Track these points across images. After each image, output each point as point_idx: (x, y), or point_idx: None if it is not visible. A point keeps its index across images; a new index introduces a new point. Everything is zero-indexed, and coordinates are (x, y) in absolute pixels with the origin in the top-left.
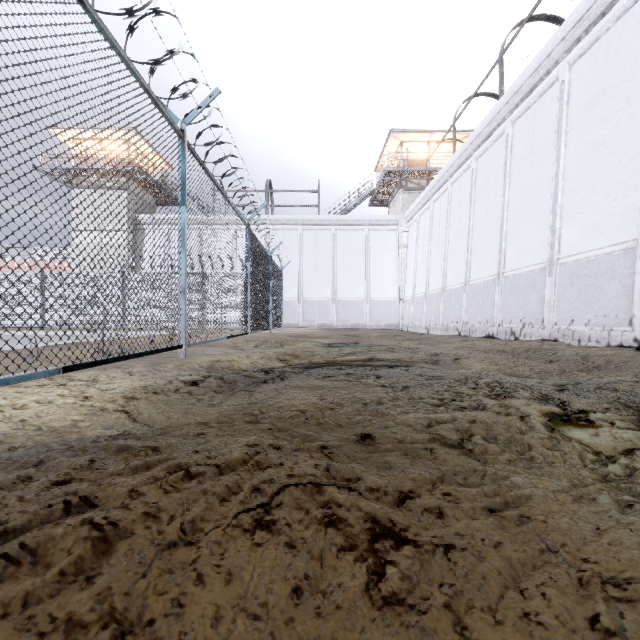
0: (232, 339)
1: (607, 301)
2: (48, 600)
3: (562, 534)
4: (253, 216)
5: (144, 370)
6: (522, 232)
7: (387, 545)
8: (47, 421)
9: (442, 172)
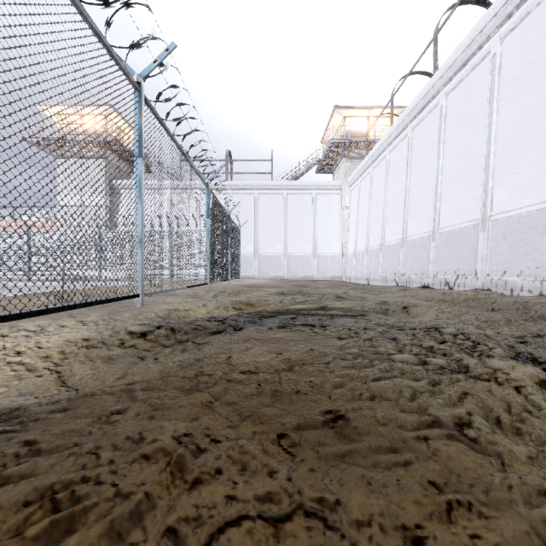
0: (194, 289)
1: (539, 254)
2: None
3: None
4: (212, 176)
5: (99, 319)
6: (455, 192)
7: None
8: None
9: (381, 142)
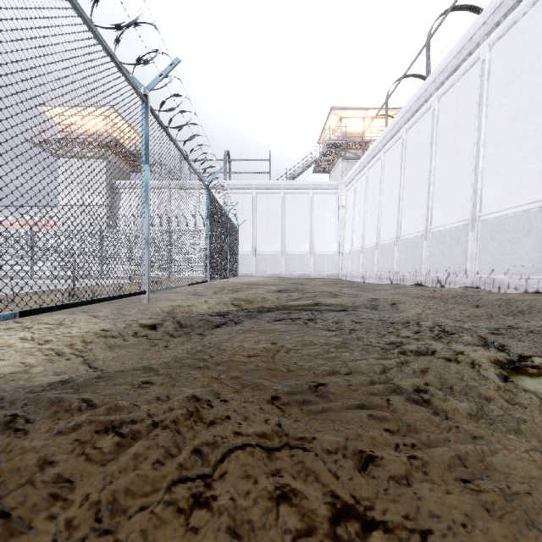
0: (194, 286)
1: (524, 253)
2: None
3: None
4: (212, 178)
5: (109, 314)
6: (447, 193)
7: (351, 528)
8: None
9: (376, 143)
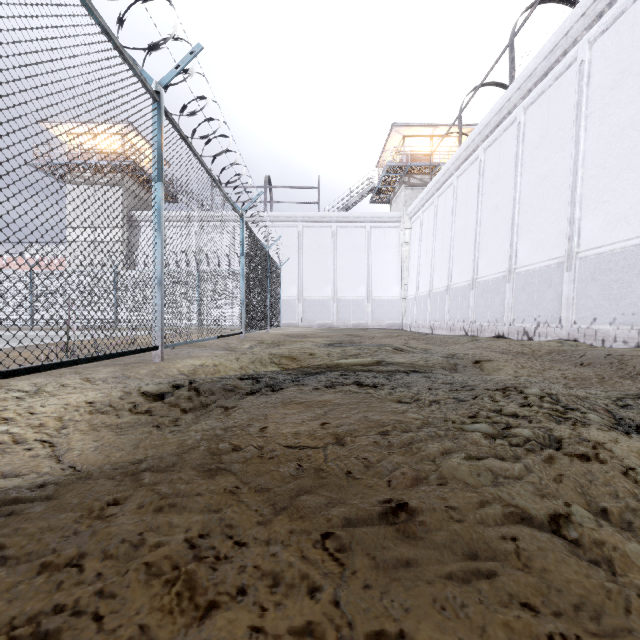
0: (226, 339)
1: (636, 297)
2: None
3: None
4: (248, 206)
5: (110, 376)
6: (536, 225)
7: None
8: None
9: (447, 165)
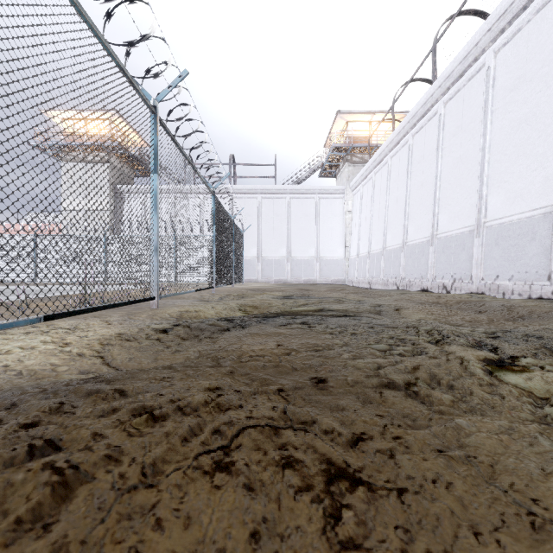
0: (200, 292)
1: (528, 259)
2: (2, 550)
3: (509, 475)
4: (218, 185)
5: (120, 319)
6: (453, 199)
7: (342, 487)
8: (28, 365)
9: (383, 147)
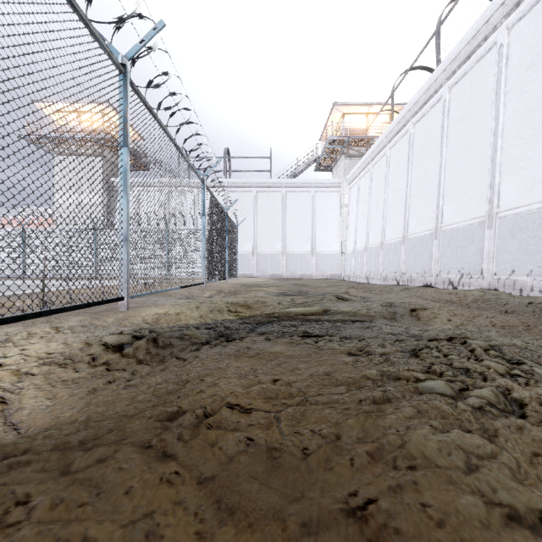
0: (190, 288)
1: None
2: None
3: None
4: (208, 172)
5: (78, 325)
6: (459, 189)
7: None
8: None
9: (381, 138)
